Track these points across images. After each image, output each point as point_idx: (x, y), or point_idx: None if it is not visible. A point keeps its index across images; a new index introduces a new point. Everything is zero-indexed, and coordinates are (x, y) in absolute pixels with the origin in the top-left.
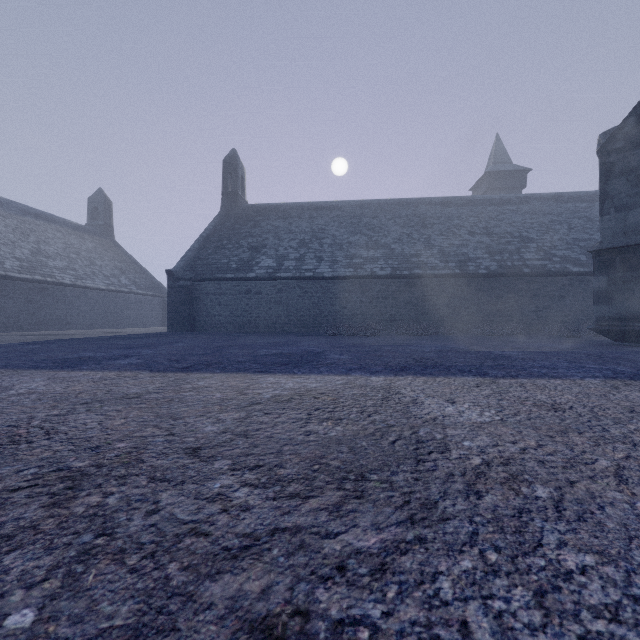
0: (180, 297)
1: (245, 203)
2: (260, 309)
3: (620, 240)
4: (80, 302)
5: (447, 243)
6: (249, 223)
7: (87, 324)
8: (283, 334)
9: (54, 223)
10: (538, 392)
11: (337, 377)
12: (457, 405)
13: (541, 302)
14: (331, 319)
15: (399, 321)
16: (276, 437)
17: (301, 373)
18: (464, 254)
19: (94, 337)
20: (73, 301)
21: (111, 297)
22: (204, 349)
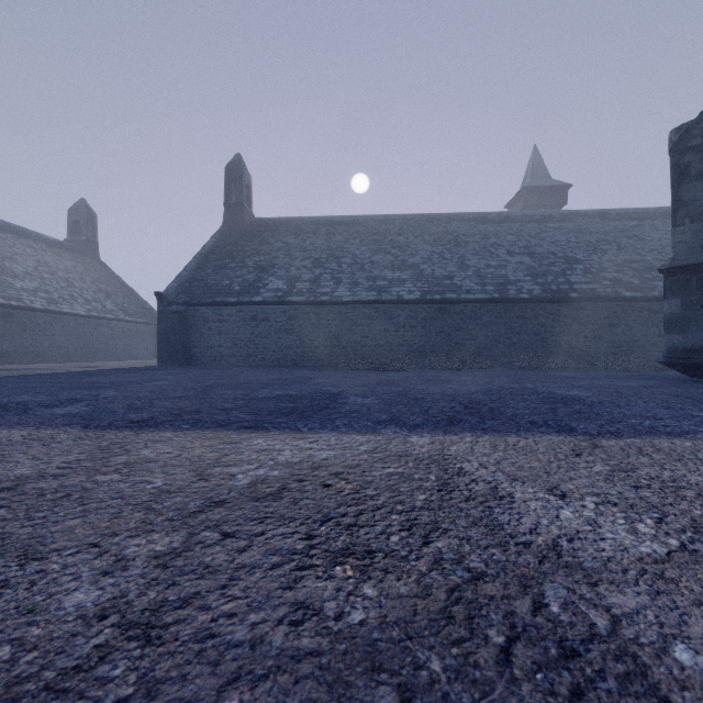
0: (172, 324)
1: (252, 217)
2: (268, 339)
3: (697, 256)
4: (54, 330)
5: (483, 264)
6: (256, 239)
7: (63, 356)
8: (294, 368)
9: (25, 237)
10: (680, 467)
11: (360, 437)
12: (574, 503)
13: (590, 331)
14: (351, 350)
15: (429, 353)
16: (220, 636)
17: (307, 430)
18: (503, 276)
19: (60, 373)
20: (45, 329)
21: (93, 325)
22: (187, 389)
